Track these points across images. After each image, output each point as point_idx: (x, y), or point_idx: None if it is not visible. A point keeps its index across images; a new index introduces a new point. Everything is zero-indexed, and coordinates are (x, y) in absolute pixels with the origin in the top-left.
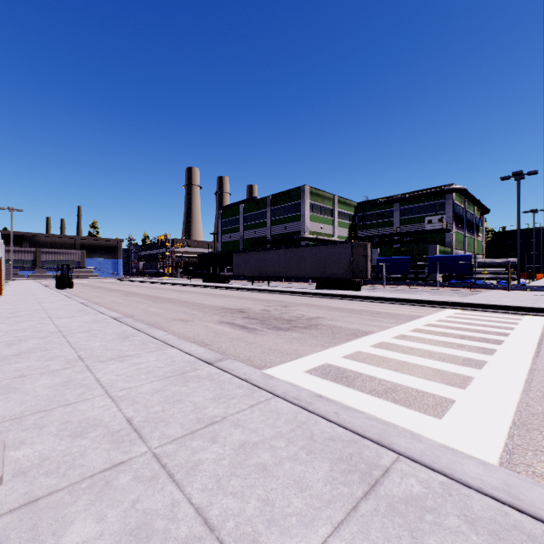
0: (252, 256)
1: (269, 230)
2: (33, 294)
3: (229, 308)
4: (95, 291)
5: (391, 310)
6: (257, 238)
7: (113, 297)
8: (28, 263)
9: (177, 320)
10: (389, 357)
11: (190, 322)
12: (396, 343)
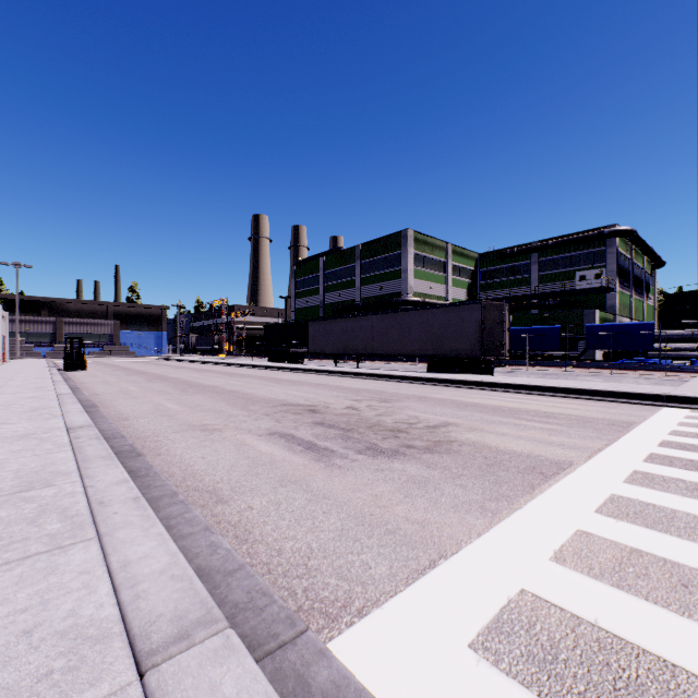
0: (335, 325)
1: (359, 292)
2: (11, 379)
3: (292, 405)
4: (112, 375)
5: (567, 410)
6: (342, 302)
7: (128, 384)
8: (46, 337)
9: (194, 429)
10: (684, 563)
11: (216, 433)
12: (653, 503)
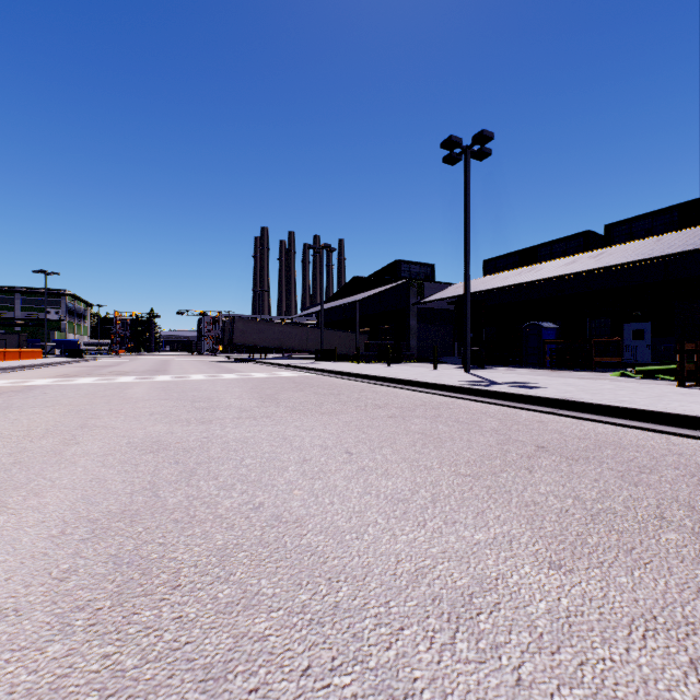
0: None
1: None
2: None
3: None
4: None
5: None
6: None
7: None
8: None
9: None
10: None
11: None
12: None
